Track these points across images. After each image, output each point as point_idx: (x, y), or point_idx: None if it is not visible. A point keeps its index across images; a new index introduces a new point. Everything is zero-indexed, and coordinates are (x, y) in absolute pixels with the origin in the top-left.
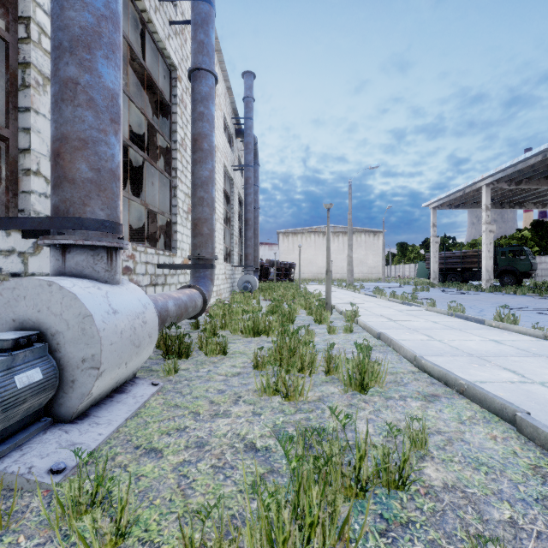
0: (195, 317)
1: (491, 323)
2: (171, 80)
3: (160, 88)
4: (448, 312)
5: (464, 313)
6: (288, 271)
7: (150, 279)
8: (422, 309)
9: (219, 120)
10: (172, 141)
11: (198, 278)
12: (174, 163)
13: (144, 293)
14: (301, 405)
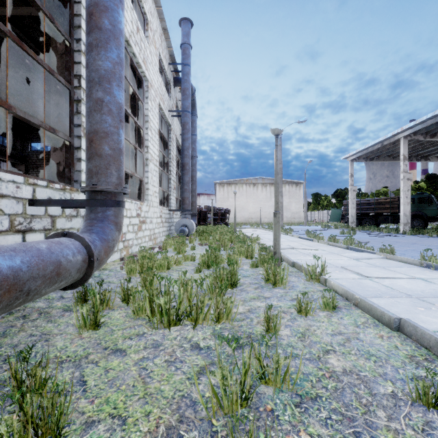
0: (74, 285)
1: None
2: None
3: None
4: (421, 262)
5: None
6: (223, 216)
7: (9, 222)
8: (380, 257)
9: (153, 56)
10: (74, 40)
11: (92, 221)
12: (76, 69)
13: None
14: None
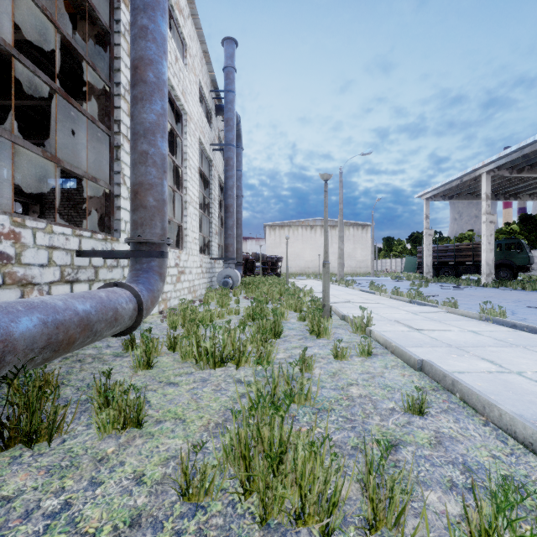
0: (125, 332)
1: None
2: None
3: None
4: (480, 315)
5: (505, 318)
6: (274, 265)
7: (60, 273)
8: (441, 311)
9: (193, 85)
10: (113, 84)
11: (138, 272)
12: (116, 114)
13: None
14: None
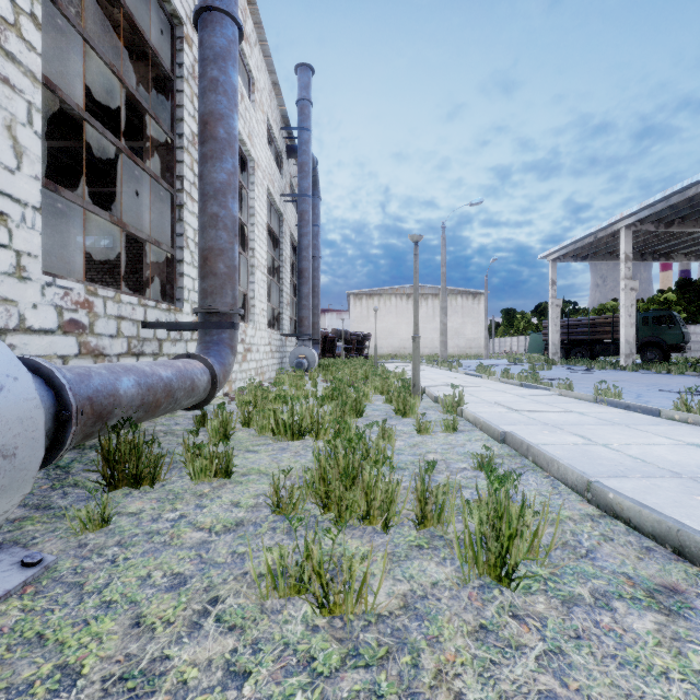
0: (198, 406)
1: (673, 414)
2: (174, 39)
3: (152, 45)
4: (595, 397)
5: (621, 400)
6: (360, 345)
7: (127, 345)
8: (553, 393)
9: (260, 125)
10: (176, 135)
11: (208, 344)
12: (179, 169)
13: (11, 355)
14: (360, 631)
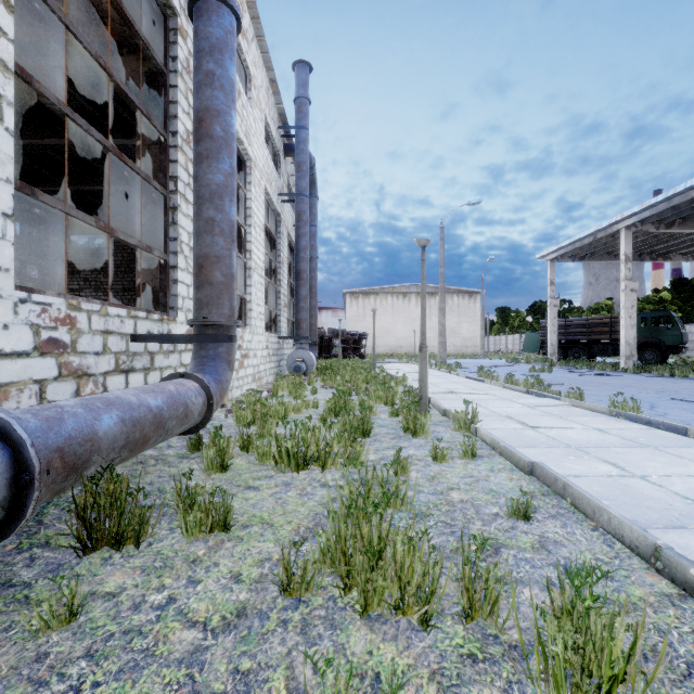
0: (193, 430)
1: None
2: (168, 31)
3: (143, 36)
4: (610, 410)
5: (639, 413)
6: (357, 344)
7: (115, 361)
8: (564, 404)
9: (258, 123)
10: (169, 133)
11: (203, 359)
12: (172, 169)
13: None
14: None
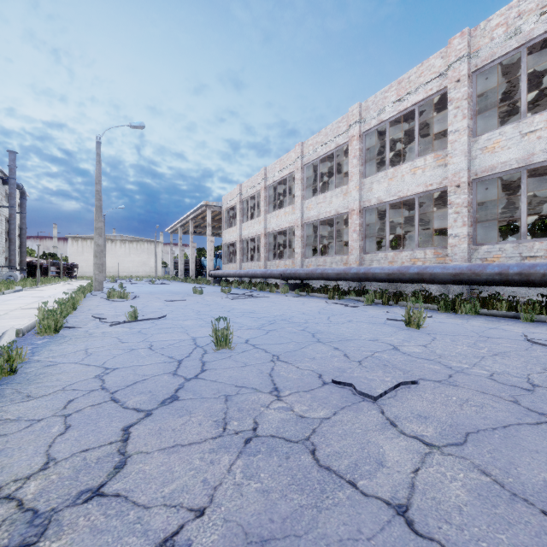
0: None
1: None
2: None
3: None
4: None
5: None
6: (70, 270)
7: None
8: None
9: None
10: None
11: None
12: None
13: None
14: None
